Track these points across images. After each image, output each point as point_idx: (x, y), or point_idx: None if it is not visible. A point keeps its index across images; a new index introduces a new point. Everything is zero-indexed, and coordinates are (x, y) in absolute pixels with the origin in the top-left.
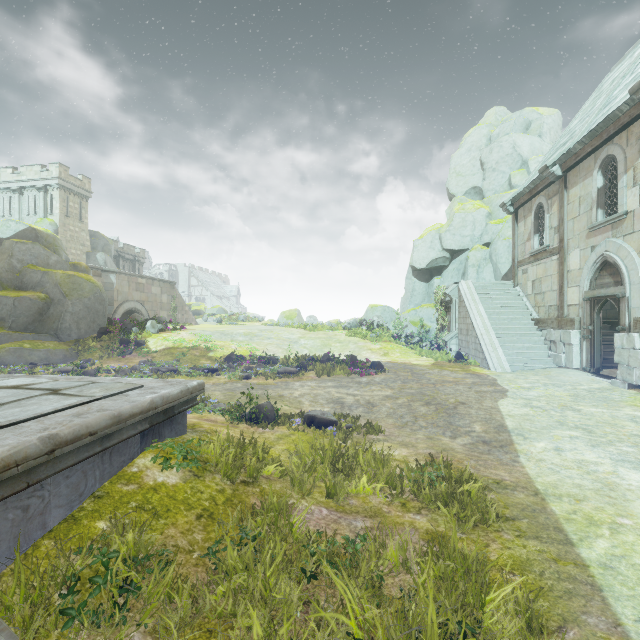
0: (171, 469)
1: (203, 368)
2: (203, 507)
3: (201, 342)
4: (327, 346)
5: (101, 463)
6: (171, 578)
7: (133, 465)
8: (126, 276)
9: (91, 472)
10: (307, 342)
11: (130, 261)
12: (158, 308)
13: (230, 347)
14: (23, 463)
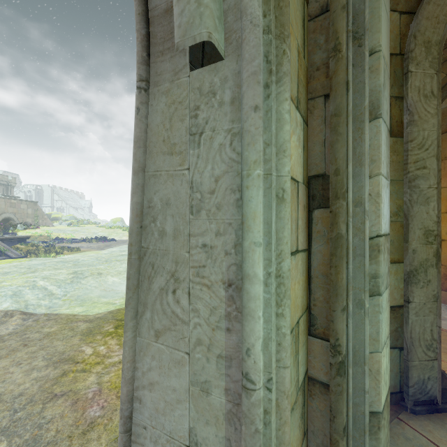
0: (23, 246)
1: (42, 241)
2: (27, 249)
3: (46, 233)
4: (110, 235)
5: (11, 243)
6: (22, 250)
7: (16, 245)
8: (3, 199)
9: (10, 244)
10: (101, 233)
11: (4, 185)
12: (25, 217)
13: (60, 235)
14: (4, 239)
